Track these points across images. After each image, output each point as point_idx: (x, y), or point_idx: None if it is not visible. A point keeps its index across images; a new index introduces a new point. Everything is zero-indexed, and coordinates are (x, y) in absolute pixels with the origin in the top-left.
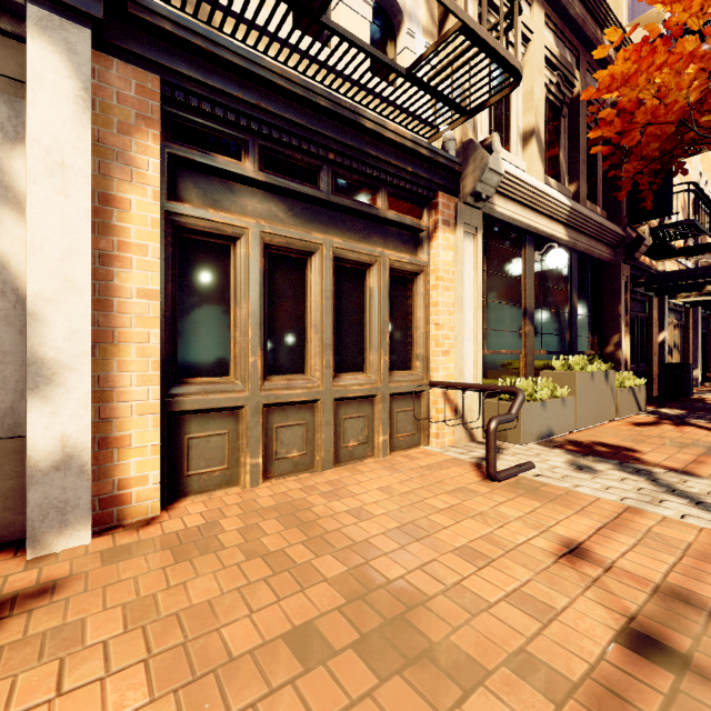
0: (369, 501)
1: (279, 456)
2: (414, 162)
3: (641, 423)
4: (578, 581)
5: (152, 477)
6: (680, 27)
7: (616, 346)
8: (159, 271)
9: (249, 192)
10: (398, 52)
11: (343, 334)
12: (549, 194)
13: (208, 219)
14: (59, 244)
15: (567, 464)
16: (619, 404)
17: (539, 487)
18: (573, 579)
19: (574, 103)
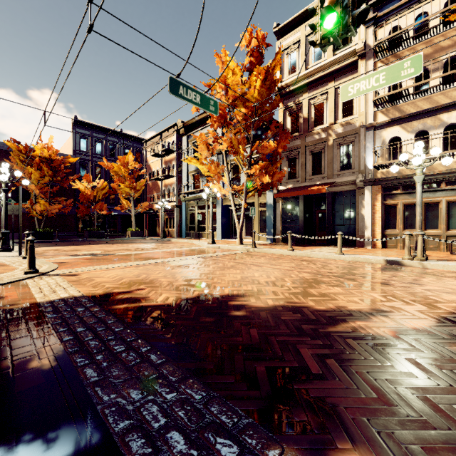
0: None
1: None
2: (452, 173)
3: None
4: None
5: (380, 243)
6: None
7: None
8: (381, 213)
9: (400, 195)
10: None
11: (430, 220)
12: None
13: (390, 203)
14: (367, 213)
15: None
16: None
17: None
18: None
19: None
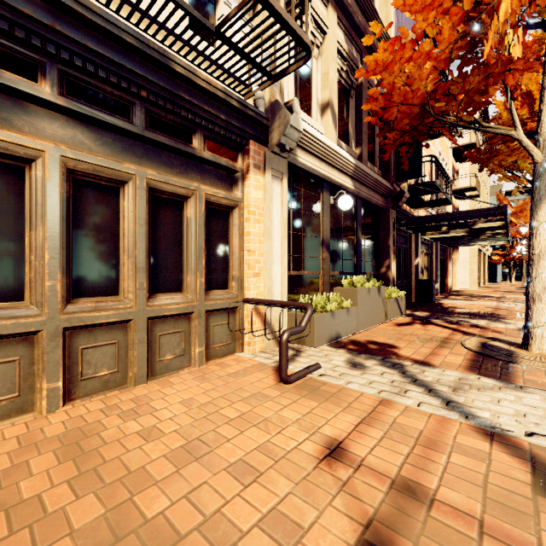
0: (167, 416)
1: (85, 376)
2: (227, 112)
3: (401, 324)
4: (331, 485)
5: None
6: (421, 33)
7: (387, 268)
8: None
9: (48, 115)
10: (217, 18)
11: (161, 259)
12: (339, 153)
13: None
14: None
15: (345, 363)
16: (388, 311)
17: (321, 385)
18: (328, 483)
19: (359, 89)
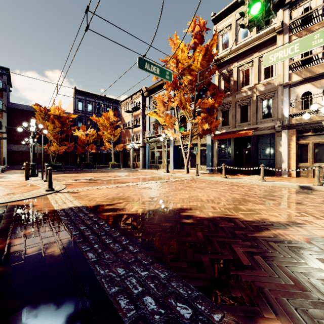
0: None
1: None
2: None
3: None
4: None
5: (294, 173)
6: None
7: None
8: (295, 150)
9: (311, 136)
10: None
11: None
12: None
13: (303, 142)
14: (284, 150)
15: None
16: None
17: None
18: None
19: None
